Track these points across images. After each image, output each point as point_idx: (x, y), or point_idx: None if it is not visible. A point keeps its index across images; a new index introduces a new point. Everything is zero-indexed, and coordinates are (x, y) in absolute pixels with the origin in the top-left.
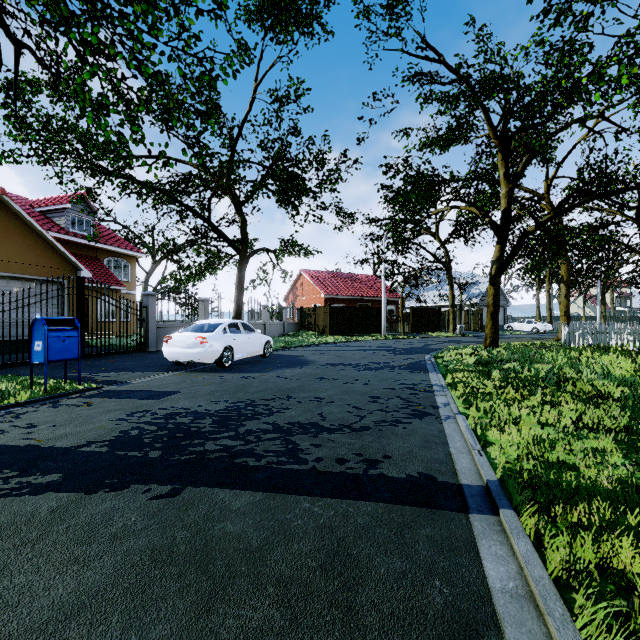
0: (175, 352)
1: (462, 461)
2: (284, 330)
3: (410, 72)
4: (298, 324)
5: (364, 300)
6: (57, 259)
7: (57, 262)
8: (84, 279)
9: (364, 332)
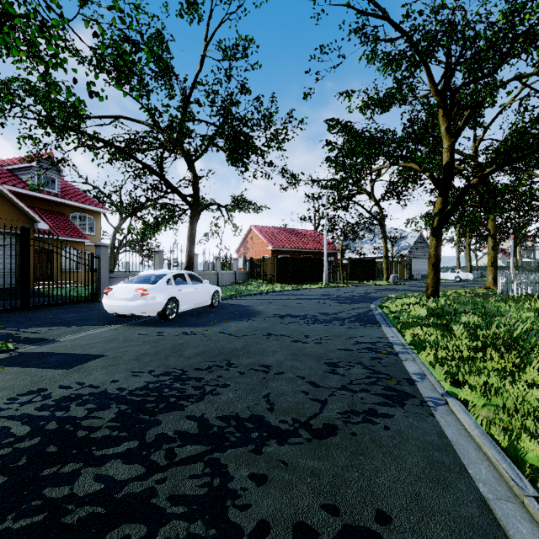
0: (115, 305)
1: (519, 529)
2: (235, 279)
3: (357, 22)
4: (248, 273)
5: (307, 252)
6: (13, 211)
7: (13, 214)
8: (29, 229)
9: (307, 281)
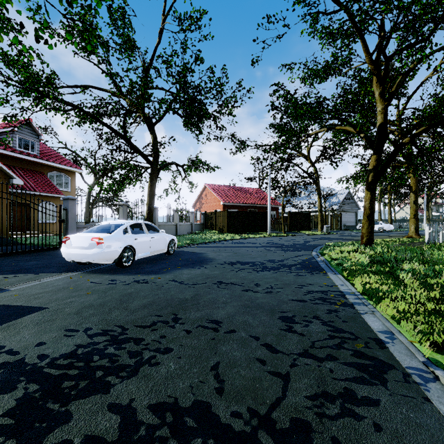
0: (72, 253)
1: None
2: (192, 229)
3: None
4: (203, 225)
5: (253, 207)
6: None
7: None
8: None
9: (253, 231)
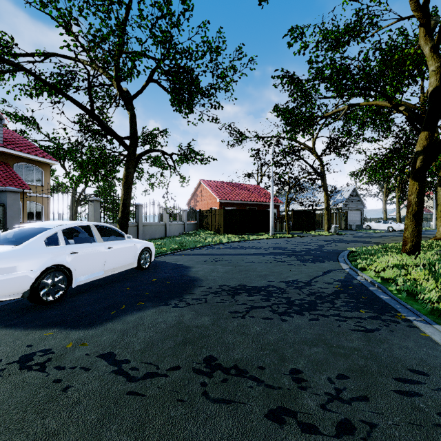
0: None
1: None
2: (184, 229)
3: None
4: (197, 224)
5: (252, 204)
6: None
7: None
8: None
9: (253, 231)
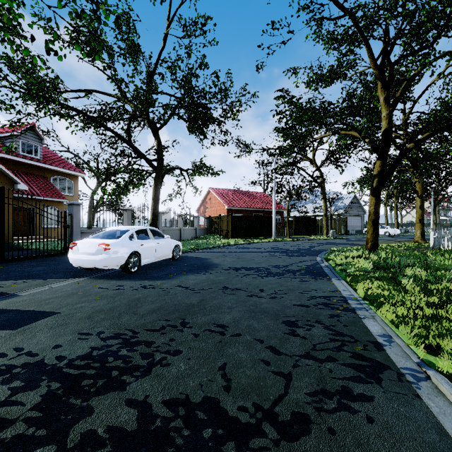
0: (79, 259)
1: None
2: (196, 234)
3: None
4: (207, 229)
5: (257, 211)
6: None
7: None
8: (3, 188)
9: (258, 235)
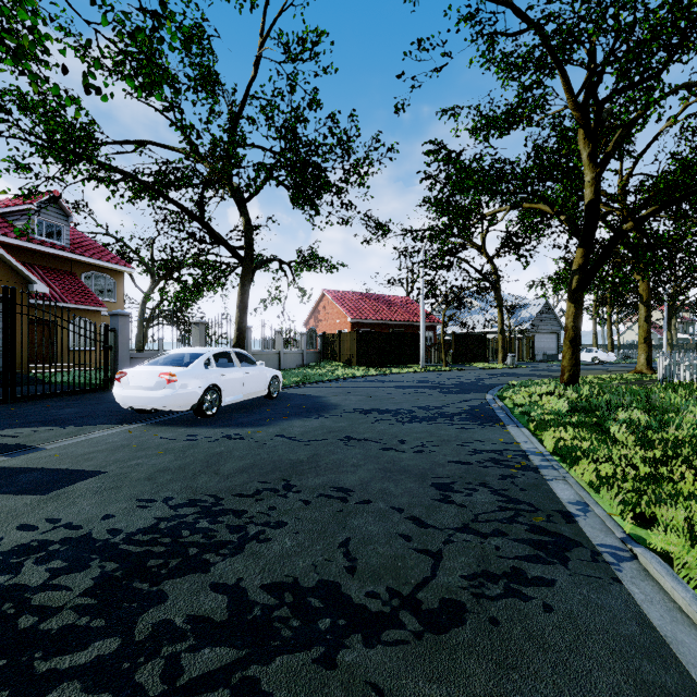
0: (130, 395)
1: None
2: (303, 360)
3: (470, 5)
4: (320, 353)
5: (397, 325)
6: None
7: None
8: (14, 291)
9: (398, 363)
